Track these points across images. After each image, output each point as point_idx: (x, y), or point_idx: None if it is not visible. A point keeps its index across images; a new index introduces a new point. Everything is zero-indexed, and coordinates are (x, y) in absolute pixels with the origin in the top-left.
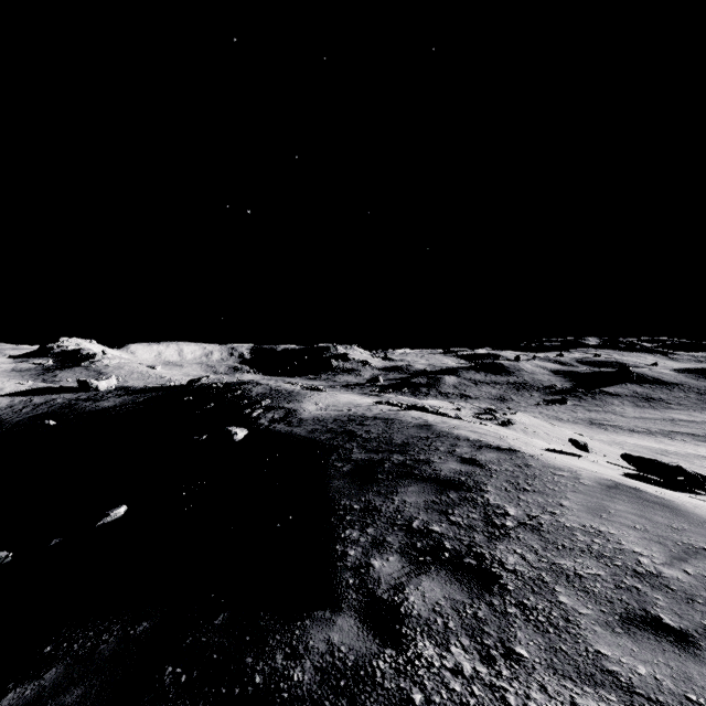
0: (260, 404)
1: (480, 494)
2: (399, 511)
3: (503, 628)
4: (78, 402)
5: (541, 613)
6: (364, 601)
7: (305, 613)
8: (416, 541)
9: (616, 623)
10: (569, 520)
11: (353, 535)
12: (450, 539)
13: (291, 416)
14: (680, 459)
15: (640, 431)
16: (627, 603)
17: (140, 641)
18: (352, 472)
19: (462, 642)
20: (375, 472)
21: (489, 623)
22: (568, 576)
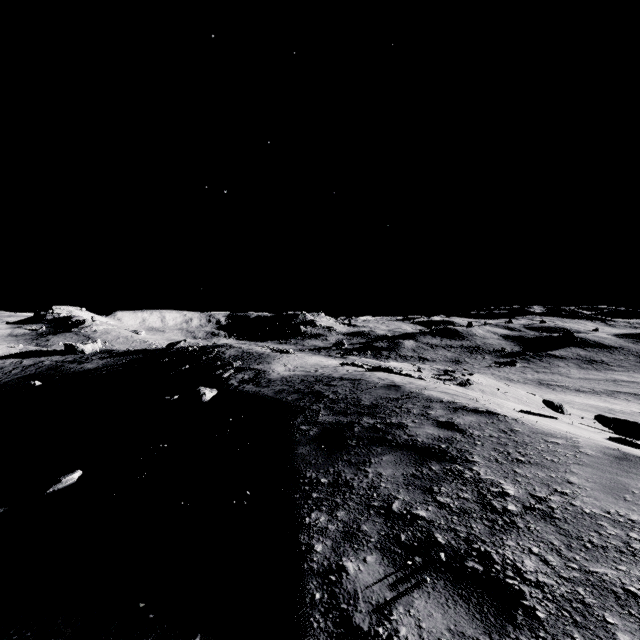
0: (232, 365)
1: (467, 466)
2: (375, 487)
3: None
4: (64, 364)
5: None
6: (336, 635)
7: None
8: (399, 531)
9: None
10: (586, 503)
11: (320, 520)
12: (442, 530)
13: (260, 377)
14: (627, 417)
15: (586, 391)
16: None
17: None
18: (319, 437)
19: None
20: (344, 437)
21: None
22: (617, 595)
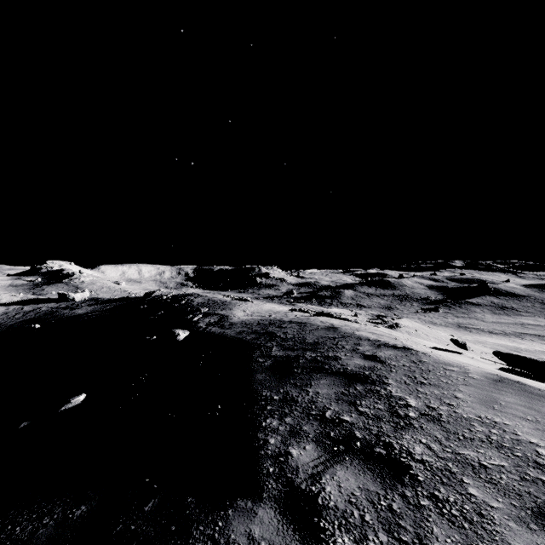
0: (200, 311)
1: (383, 387)
2: (313, 401)
3: (419, 522)
4: (59, 309)
5: (453, 507)
6: (283, 491)
7: (228, 502)
8: (329, 430)
9: (529, 519)
10: (465, 411)
11: (273, 424)
12: (360, 429)
13: (224, 320)
14: (530, 355)
15: (497, 333)
16: (535, 497)
17: (75, 526)
18: (272, 367)
19: (380, 538)
20: (292, 367)
21: (404, 517)
22: (474, 467)
